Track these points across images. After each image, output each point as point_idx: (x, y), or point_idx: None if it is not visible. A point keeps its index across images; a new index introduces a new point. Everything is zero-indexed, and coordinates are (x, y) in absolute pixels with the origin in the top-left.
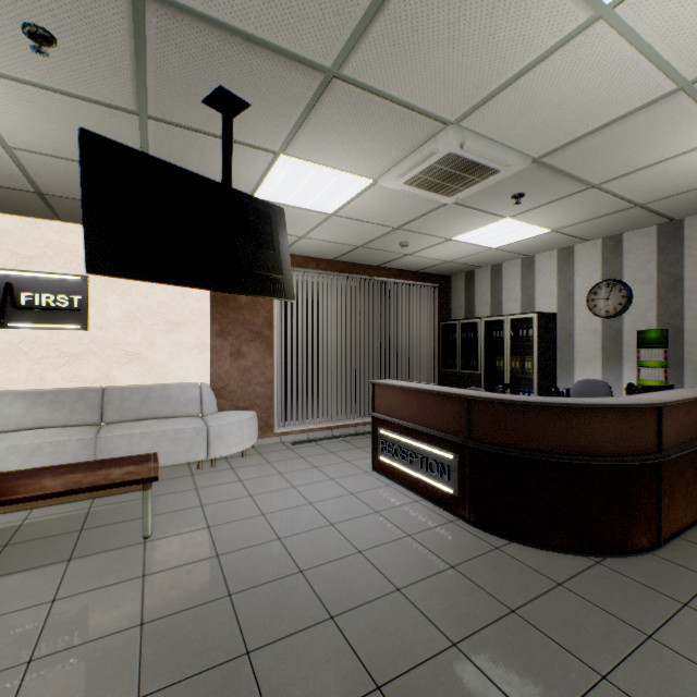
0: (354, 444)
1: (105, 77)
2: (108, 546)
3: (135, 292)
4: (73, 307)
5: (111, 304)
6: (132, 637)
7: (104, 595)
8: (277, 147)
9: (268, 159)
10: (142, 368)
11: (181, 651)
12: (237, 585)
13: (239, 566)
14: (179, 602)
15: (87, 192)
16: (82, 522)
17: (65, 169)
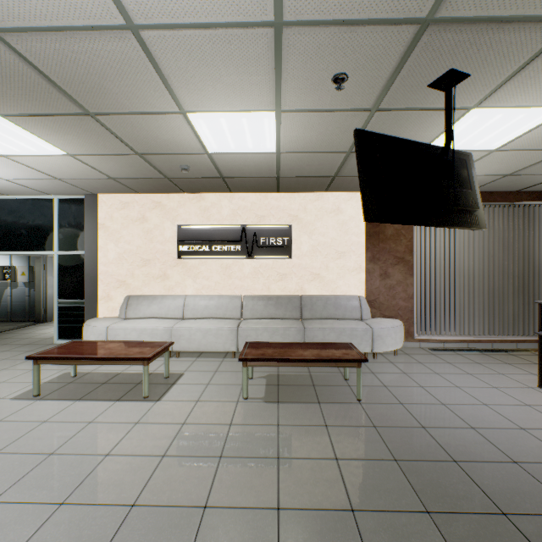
0: (498, 359)
1: (363, 92)
2: (336, 399)
3: (316, 232)
4: (284, 245)
5: (303, 241)
6: (394, 467)
7: (355, 431)
8: (473, 103)
9: (457, 116)
10: (320, 284)
11: (439, 490)
12: (456, 455)
13: (448, 440)
14: (414, 453)
15: (362, 169)
16: (310, 380)
17: (301, 159)
